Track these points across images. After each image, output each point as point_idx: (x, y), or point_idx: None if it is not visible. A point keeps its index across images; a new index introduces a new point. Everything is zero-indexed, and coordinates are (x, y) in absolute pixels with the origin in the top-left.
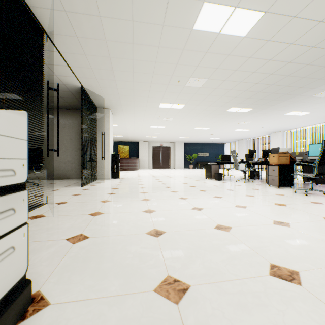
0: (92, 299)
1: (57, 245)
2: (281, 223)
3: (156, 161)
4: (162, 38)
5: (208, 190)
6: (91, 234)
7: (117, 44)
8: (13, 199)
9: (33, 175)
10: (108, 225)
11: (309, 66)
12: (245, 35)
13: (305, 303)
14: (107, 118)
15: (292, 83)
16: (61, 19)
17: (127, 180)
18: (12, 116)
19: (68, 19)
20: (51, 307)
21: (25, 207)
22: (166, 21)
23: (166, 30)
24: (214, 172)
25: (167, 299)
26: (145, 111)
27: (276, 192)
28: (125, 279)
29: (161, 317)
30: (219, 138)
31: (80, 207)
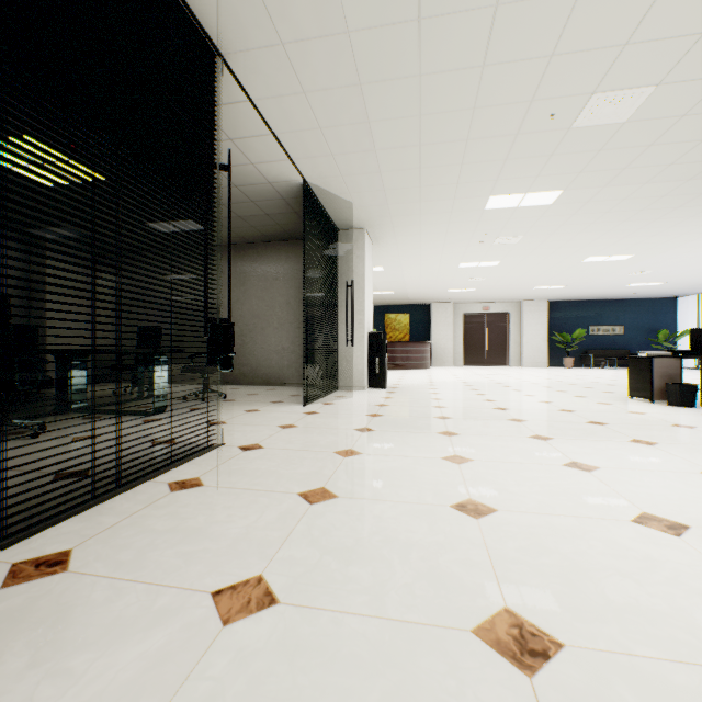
0: None
1: (180, 618)
2: None
3: (471, 347)
4: None
5: (665, 442)
6: (286, 588)
7: (376, 38)
8: None
9: (224, 377)
10: (342, 550)
11: None
12: None
13: None
14: (359, 251)
15: None
16: (243, 2)
17: (403, 394)
18: None
19: None
20: None
21: None
22: None
23: None
24: (663, 380)
25: None
26: (449, 226)
27: None
28: None
29: None
30: (660, 282)
31: (284, 467)
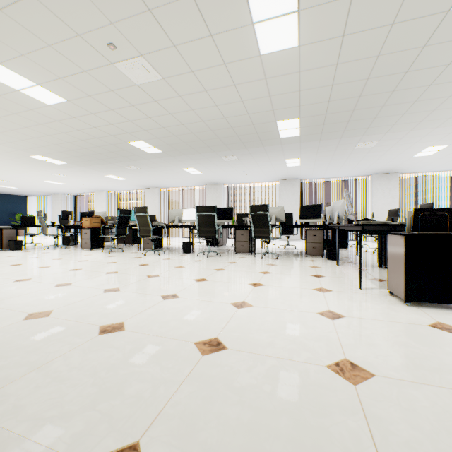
0: None
1: None
2: (76, 270)
3: None
4: None
5: (1, 261)
6: None
7: None
8: None
9: None
10: None
11: (114, 146)
12: (50, 105)
13: (69, 288)
14: None
15: (104, 153)
16: None
17: None
18: None
19: None
20: None
21: None
22: None
23: None
24: (9, 239)
25: None
26: None
27: (86, 254)
28: None
29: None
30: (16, 187)
31: None
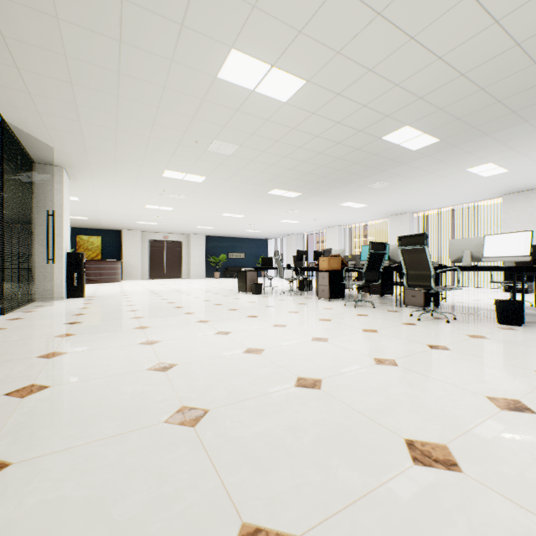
0: (80, 446)
1: None
2: (319, 339)
3: (156, 265)
4: (171, 78)
5: (241, 308)
6: (53, 382)
7: (88, 67)
8: None
9: None
10: (81, 367)
11: (359, 151)
12: (286, 101)
13: (319, 401)
14: (58, 185)
15: (344, 168)
16: None
17: (101, 300)
18: None
19: None
20: (15, 466)
21: None
22: (177, 56)
23: (177, 68)
24: (251, 282)
25: (182, 425)
26: (138, 180)
27: (325, 306)
28: (123, 419)
29: (175, 440)
30: (259, 231)
31: (14, 349)
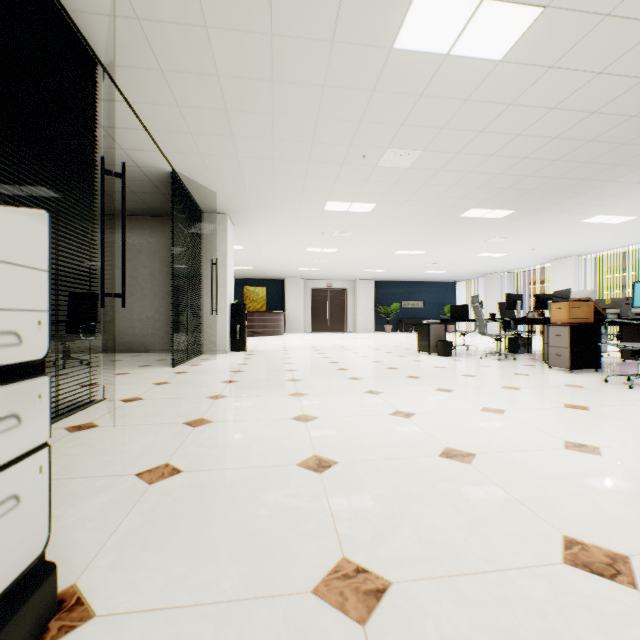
0: (182, 608)
1: (118, 487)
2: (580, 447)
3: (318, 317)
4: (331, 69)
5: (425, 376)
6: (187, 465)
7: (240, 84)
8: (17, 396)
9: (81, 345)
10: (221, 445)
11: (636, 119)
12: (501, 58)
13: None
14: (222, 233)
15: (599, 156)
16: (130, 35)
17: (261, 355)
18: (13, 219)
19: (144, 35)
20: (95, 624)
21: (43, 411)
22: (338, 33)
23: (339, 51)
24: (436, 339)
25: (342, 612)
26: (298, 219)
27: (565, 381)
28: (252, 563)
29: None
30: (444, 271)
31: (167, 409)
